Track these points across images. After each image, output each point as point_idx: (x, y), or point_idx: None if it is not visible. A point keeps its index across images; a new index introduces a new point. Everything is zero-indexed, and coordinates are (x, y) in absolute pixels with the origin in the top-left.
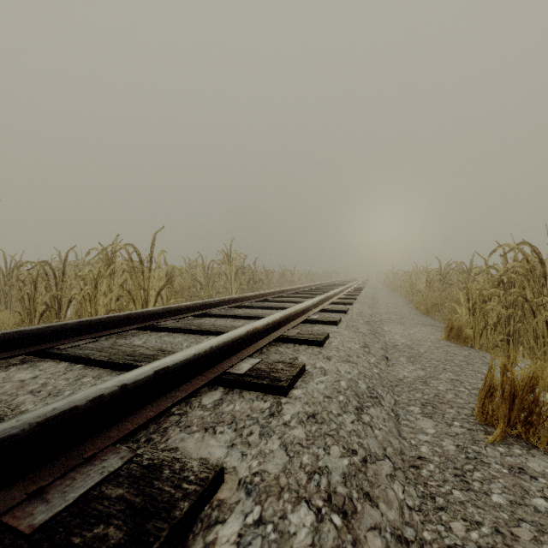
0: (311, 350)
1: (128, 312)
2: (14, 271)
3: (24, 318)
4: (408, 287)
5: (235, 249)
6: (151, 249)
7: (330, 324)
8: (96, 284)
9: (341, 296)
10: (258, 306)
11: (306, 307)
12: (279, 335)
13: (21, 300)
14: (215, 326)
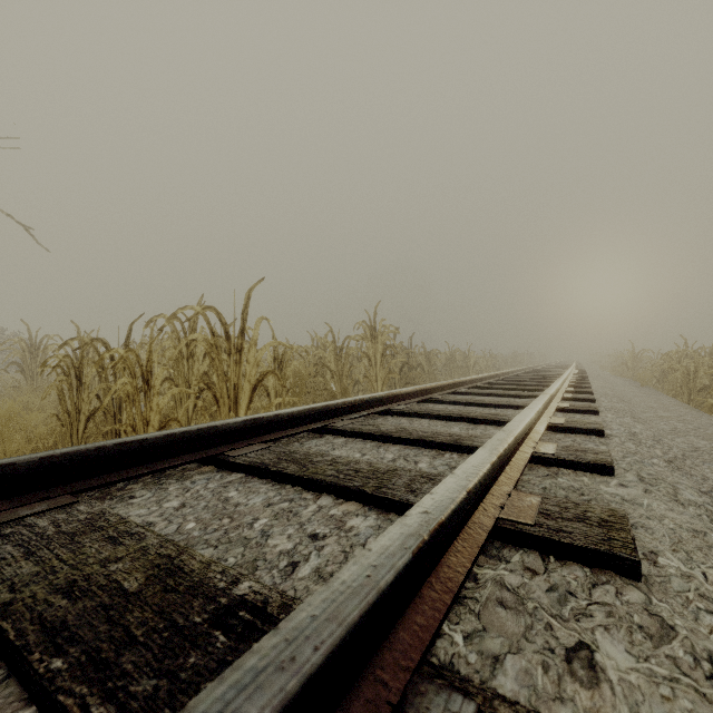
0: (616, 602)
1: (166, 432)
2: (57, 351)
3: (64, 422)
4: (675, 378)
5: (382, 319)
6: (244, 315)
7: (593, 471)
8: (146, 374)
9: (564, 395)
10: (420, 412)
11: (528, 427)
12: (493, 519)
13: (61, 396)
14: (335, 467)
